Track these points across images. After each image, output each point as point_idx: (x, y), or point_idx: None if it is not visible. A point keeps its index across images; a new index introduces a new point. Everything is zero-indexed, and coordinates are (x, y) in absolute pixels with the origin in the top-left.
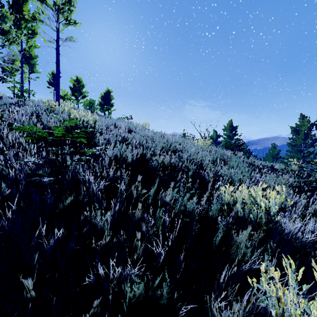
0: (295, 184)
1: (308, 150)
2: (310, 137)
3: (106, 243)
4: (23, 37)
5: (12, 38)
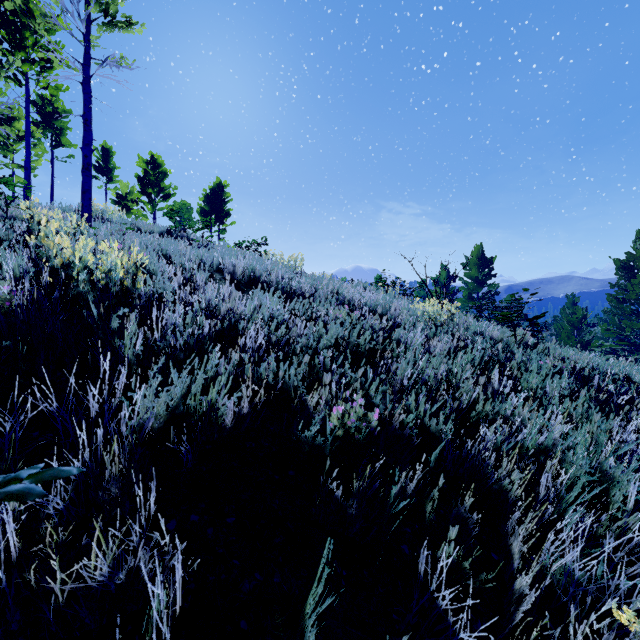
0: None
1: None
2: None
3: None
4: (19, 64)
5: None
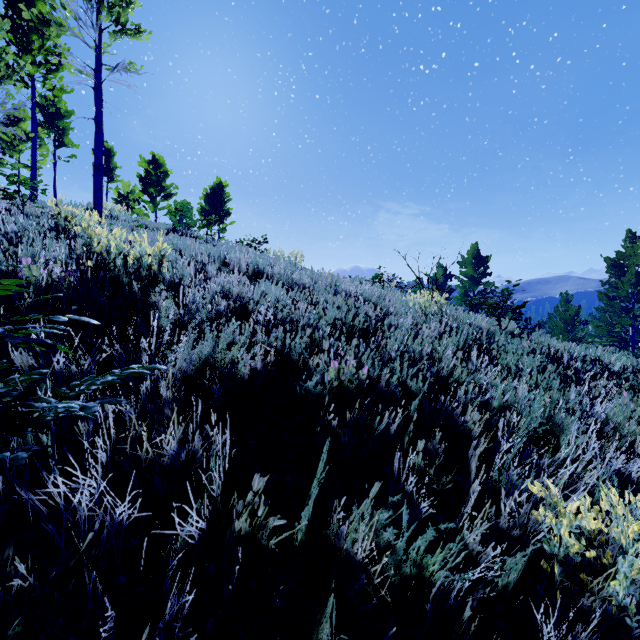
0: None
1: None
2: None
3: None
4: (30, 67)
5: (4, 69)
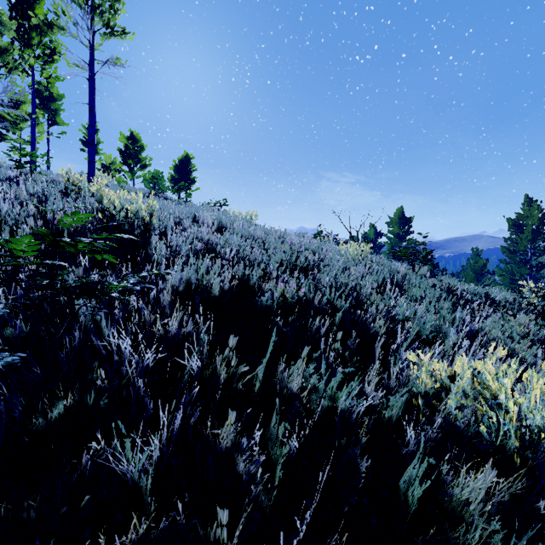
0: (541, 334)
1: (539, 260)
2: (542, 238)
3: (141, 537)
4: (33, 61)
5: (12, 62)
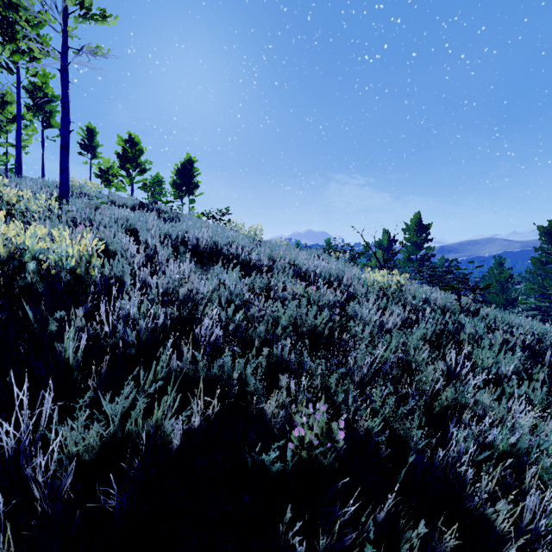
0: None
1: None
2: None
3: None
4: (8, 53)
5: None
